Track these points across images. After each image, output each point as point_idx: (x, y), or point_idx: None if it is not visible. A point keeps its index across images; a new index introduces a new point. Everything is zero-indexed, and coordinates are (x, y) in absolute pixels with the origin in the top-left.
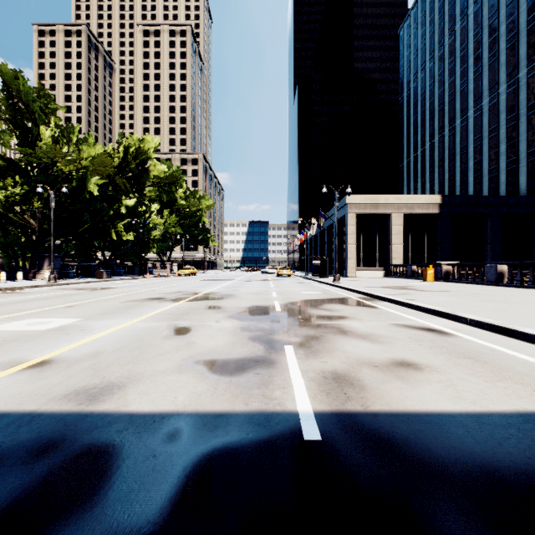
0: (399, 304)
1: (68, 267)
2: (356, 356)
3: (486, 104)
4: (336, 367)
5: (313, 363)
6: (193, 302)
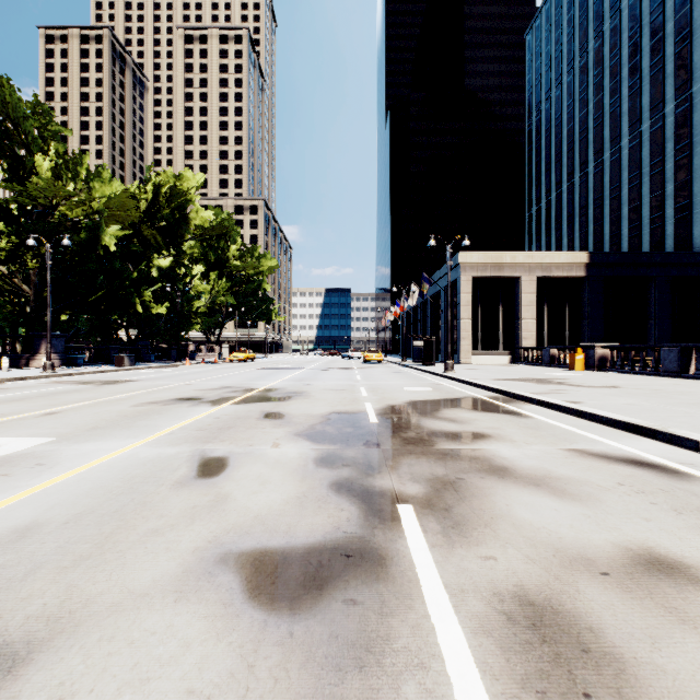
0: (559, 410)
1: (75, 351)
2: (547, 538)
3: (646, 129)
4: (520, 576)
5: (468, 561)
6: (242, 405)
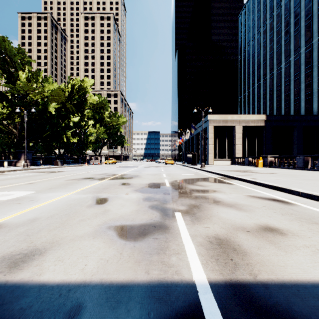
0: (247, 182)
1: (36, 159)
2: (230, 222)
3: (292, 59)
4: (217, 232)
5: (199, 228)
6: (112, 180)
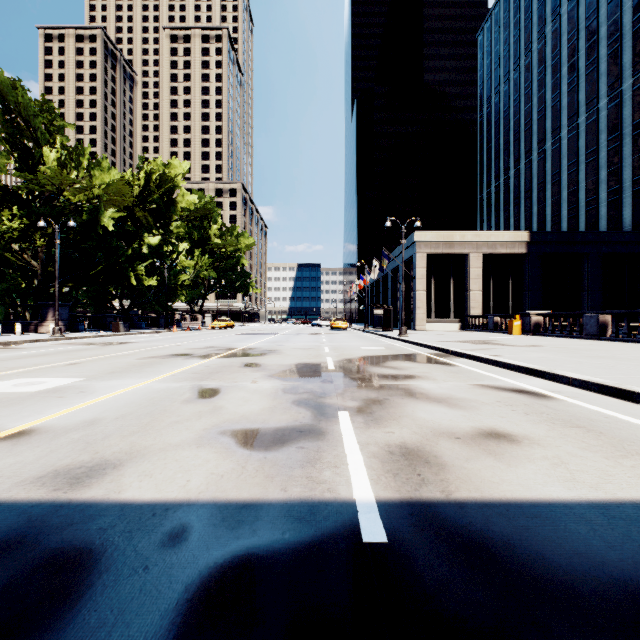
0: (482, 361)
1: (77, 318)
2: (431, 425)
3: (582, 122)
4: (405, 439)
5: (376, 433)
6: (226, 358)
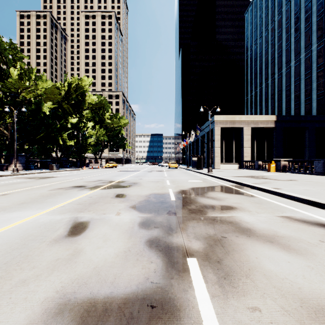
0: (269, 192)
1: (30, 162)
2: (291, 289)
3: (303, 57)
4: None
5: (240, 313)
6: (105, 190)
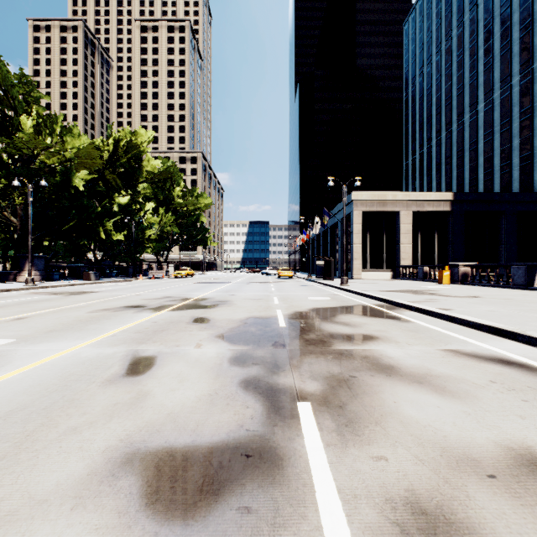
0: (433, 315)
1: (52, 269)
2: (433, 437)
3: (497, 97)
4: (411, 479)
5: (360, 462)
6: (177, 311)
